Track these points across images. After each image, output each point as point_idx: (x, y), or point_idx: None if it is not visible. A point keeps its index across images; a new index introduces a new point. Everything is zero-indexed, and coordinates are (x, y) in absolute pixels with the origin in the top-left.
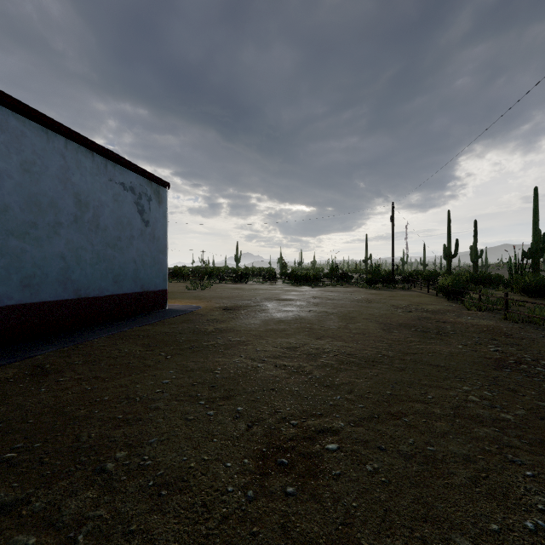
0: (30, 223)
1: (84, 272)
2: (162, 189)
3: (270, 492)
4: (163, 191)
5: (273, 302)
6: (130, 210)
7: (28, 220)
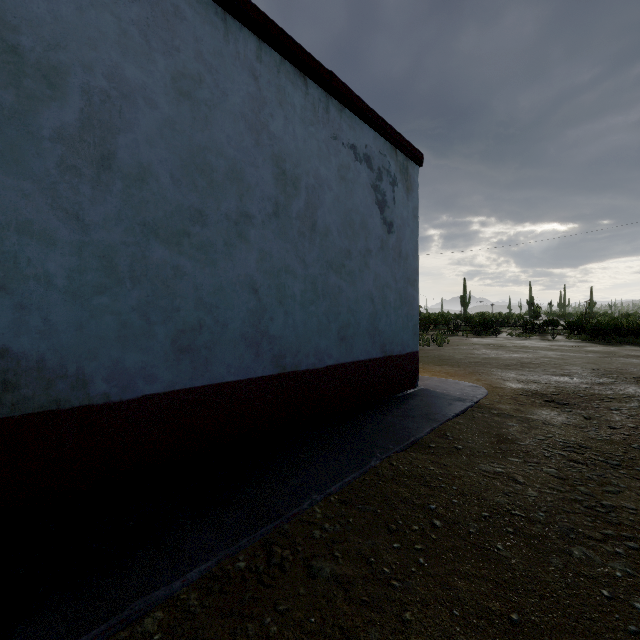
0: (191, 212)
1: (291, 320)
2: (410, 165)
3: None
4: (413, 169)
5: None
6: (364, 200)
7: (188, 204)
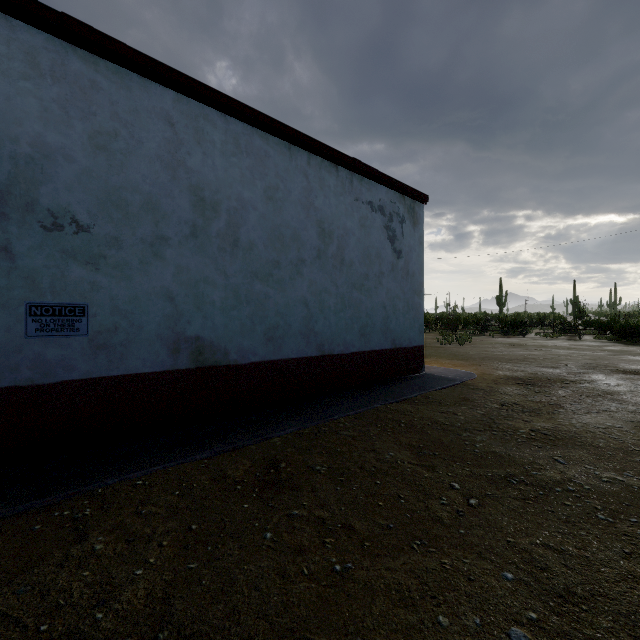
0: (273, 262)
1: (328, 322)
2: (417, 205)
3: None
4: (419, 207)
5: (616, 377)
6: (379, 238)
7: (271, 258)
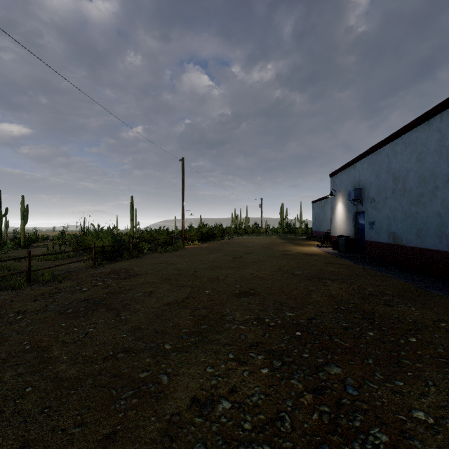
0: (420, 194)
1: None
2: None
3: (239, 256)
4: None
5: None
6: None
7: (419, 192)
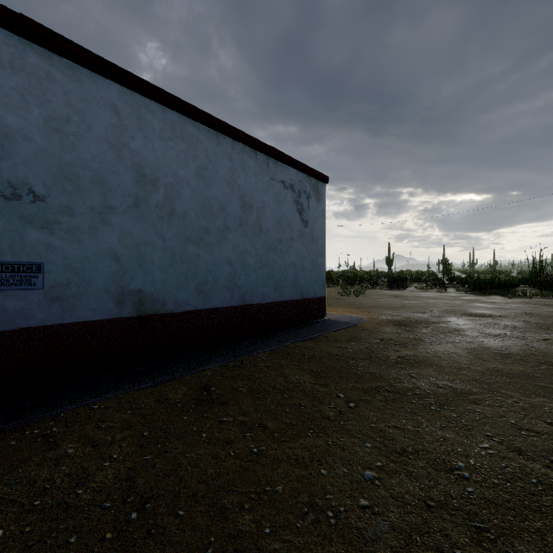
0: (203, 229)
1: (248, 278)
2: (320, 184)
3: None
4: (322, 186)
5: (464, 319)
6: (290, 210)
7: (202, 225)
